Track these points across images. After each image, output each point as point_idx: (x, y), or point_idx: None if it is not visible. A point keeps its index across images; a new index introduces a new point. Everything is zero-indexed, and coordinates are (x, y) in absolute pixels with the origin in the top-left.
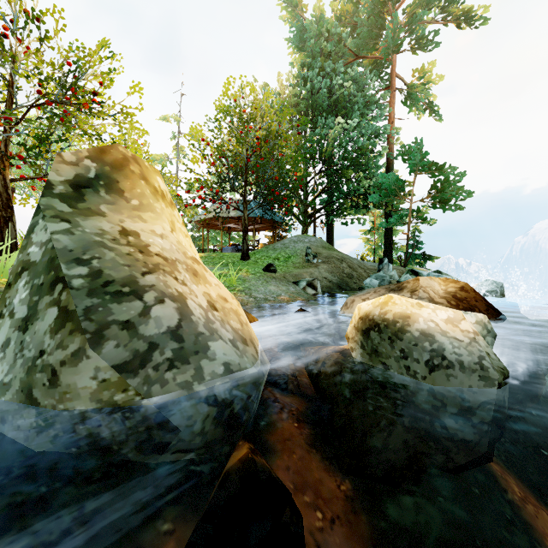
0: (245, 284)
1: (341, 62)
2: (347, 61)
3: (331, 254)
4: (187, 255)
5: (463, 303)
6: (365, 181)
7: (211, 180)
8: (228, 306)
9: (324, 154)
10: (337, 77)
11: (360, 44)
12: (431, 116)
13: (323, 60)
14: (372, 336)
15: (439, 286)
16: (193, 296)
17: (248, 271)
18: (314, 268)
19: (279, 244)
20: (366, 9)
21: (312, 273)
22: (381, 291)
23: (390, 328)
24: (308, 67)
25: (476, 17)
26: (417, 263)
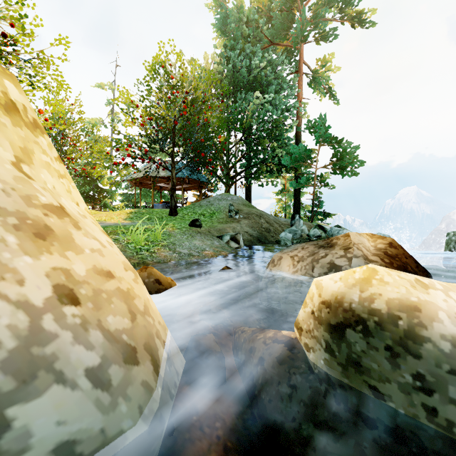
0: (170, 239)
1: (258, 45)
2: (263, 46)
3: (251, 211)
4: (33, 201)
5: (396, 260)
6: (278, 149)
7: (140, 140)
8: (110, 287)
9: (244, 125)
10: (256, 58)
11: (274, 33)
12: (330, 98)
13: (243, 42)
14: (351, 338)
15: (369, 242)
16: (5, 284)
17: (174, 225)
18: (236, 223)
19: (205, 201)
20: (280, 3)
21: (234, 228)
22: (309, 248)
23: (389, 329)
24: (230, 47)
25: (366, 19)
26: (319, 219)
